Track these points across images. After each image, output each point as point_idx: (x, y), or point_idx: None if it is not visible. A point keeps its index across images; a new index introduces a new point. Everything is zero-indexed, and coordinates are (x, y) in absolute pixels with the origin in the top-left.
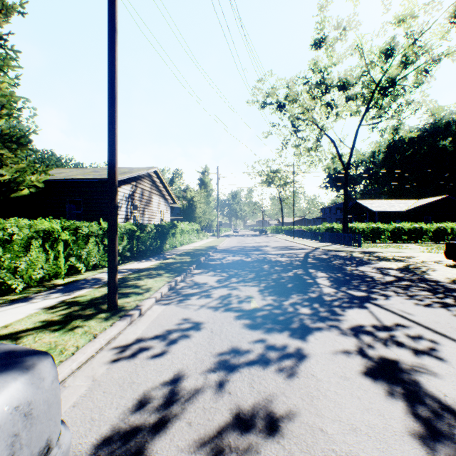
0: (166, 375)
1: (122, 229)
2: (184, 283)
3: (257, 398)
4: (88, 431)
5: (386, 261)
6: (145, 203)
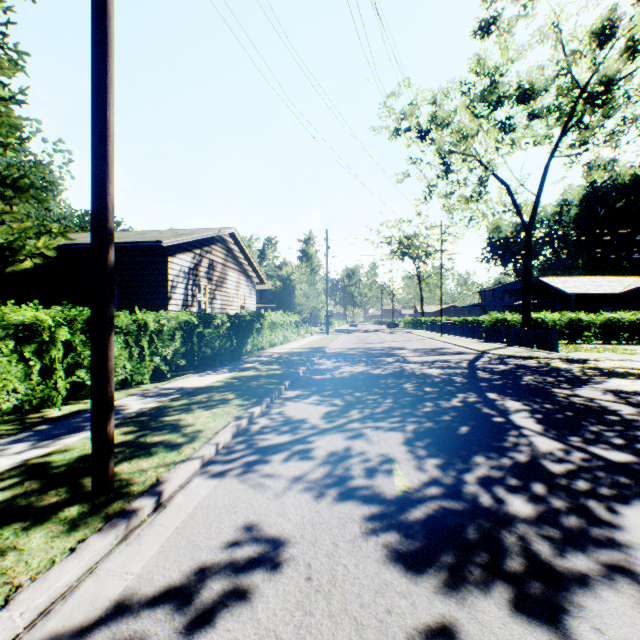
0: None
1: (173, 322)
2: (264, 419)
3: None
4: None
5: (619, 377)
6: (216, 282)
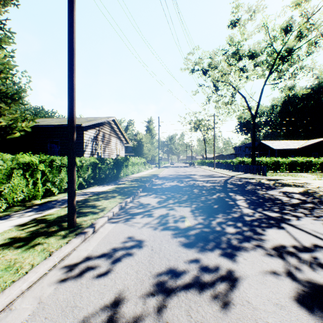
0: (107, 298)
1: (87, 162)
2: (132, 203)
3: None
4: None
5: (288, 186)
6: (106, 143)
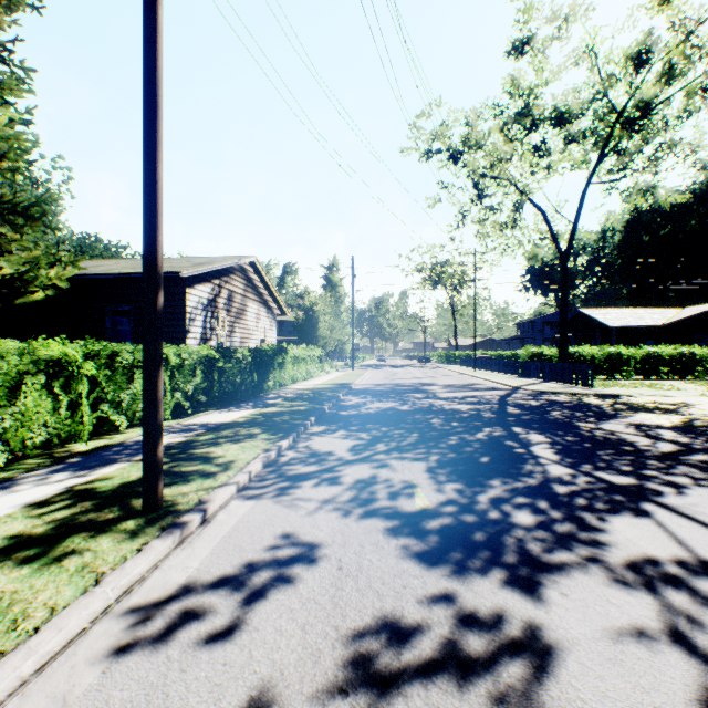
0: (230, 702)
1: (194, 357)
2: (292, 452)
3: None
4: None
5: (647, 412)
6: (235, 314)
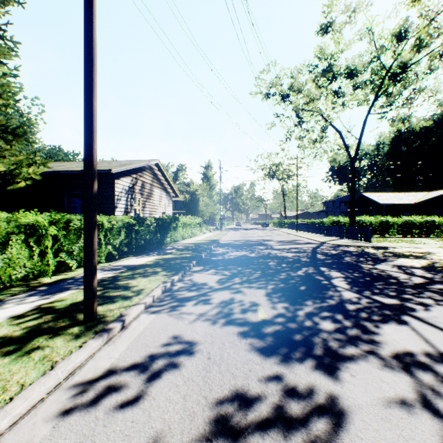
0: None
1: (119, 223)
2: (181, 283)
3: None
4: None
5: (405, 257)
6: (146, 196)
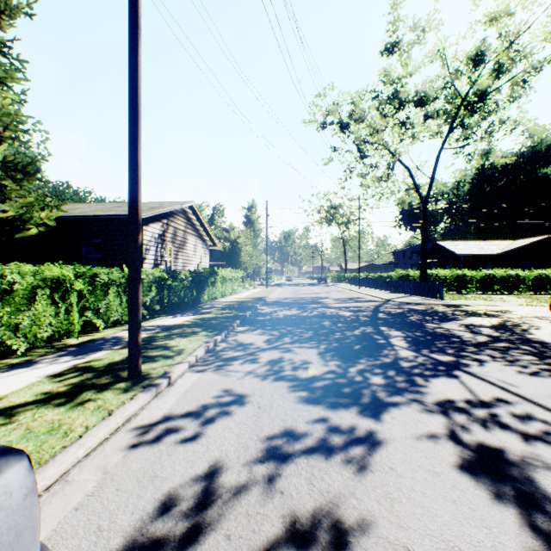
0: (199, 467)
1: (150, 277)
2: (225, 343)
3: (318, 501)
4: (93, 546)
5: (476, 316)
6: (179, 245)
